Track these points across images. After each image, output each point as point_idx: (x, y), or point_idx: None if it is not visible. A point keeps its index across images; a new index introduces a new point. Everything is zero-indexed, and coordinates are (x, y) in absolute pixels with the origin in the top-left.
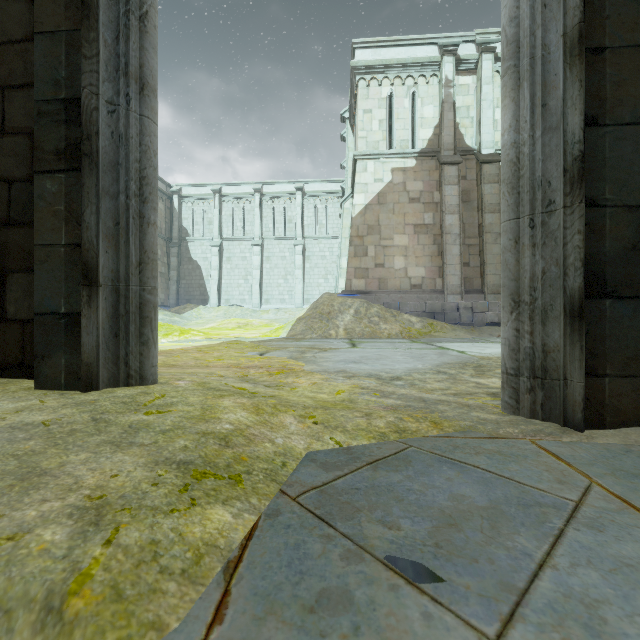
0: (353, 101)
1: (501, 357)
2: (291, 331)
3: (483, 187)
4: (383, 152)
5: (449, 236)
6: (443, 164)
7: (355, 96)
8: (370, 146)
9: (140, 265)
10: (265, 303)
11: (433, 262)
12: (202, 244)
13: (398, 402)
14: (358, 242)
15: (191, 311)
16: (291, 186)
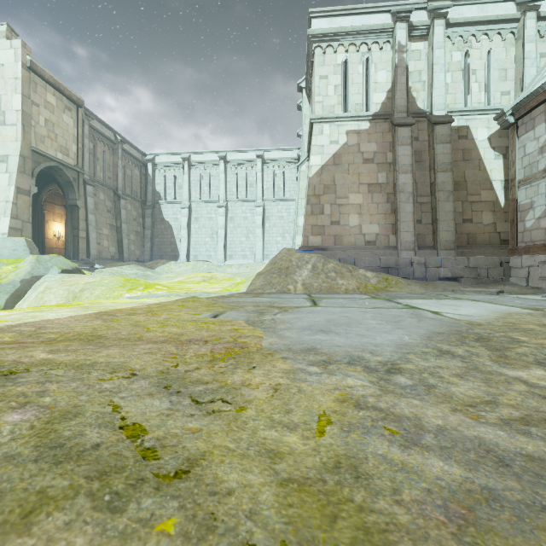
0: (309, 70)
1: None
2: (251, 286)
3: (435, 147)
4: (338, 115)
5: (402, 194)
6: (396, 125)
7: (311, 64)
8: (326, 110)
9: None
10: (229, 259)
11: (386, 219)
12: (173, 206)
13: (455, 472)
14: (315, 201)
15: (163, 266)
16: (252, 154)
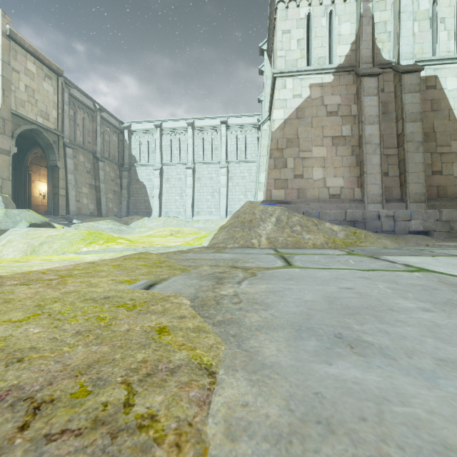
0: (271, 29)
1: None
2: (213, 239)
3: (403, 97)
4: (301, 69)
5: (369, 146)
6: (362, 76)
7: (274, 22)
8: (289, 64)
9: None
10: (196, 215)
11: (351, 172)
12: (147, 168)
13: None
14: (277, 155)
15: (137, 221)
16: (217, 120)
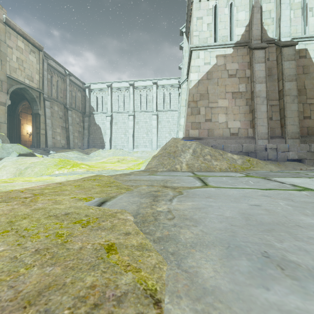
0: (188, 17)
1: None
2: (148, 165)
3: (283, 63)
4: (210, 44)
5: (258, 98)
6: (254, 49)
7: (190, 11)
8: (201, 41)
9: None
10: (136, 147)
11: (246, 117)
12: (101, 115)
13: None
14: (193, 105)
15: (94, 152)
16: (150, 82)
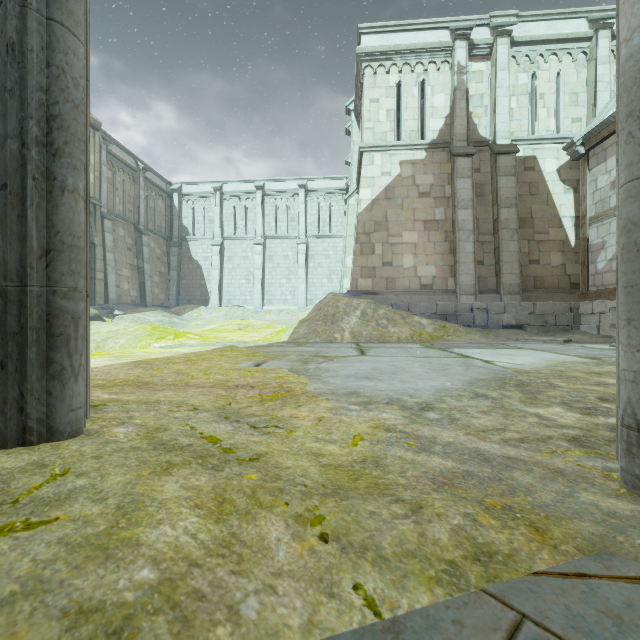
0: (359, 91)
1: (623, 401)
2: (293, 334)
3: (498, 180)
4: (391, 144)
5: (462, 232)
6: (455, 156)
7: (361, 85)
8: (377, 137)
9: (48, 253)
10: (267, 304)
11: (444, 260)
12: (203, 243)
13: (449, 464)
14: (364, 239)
15: (191, 312)
16: (294, 183)
